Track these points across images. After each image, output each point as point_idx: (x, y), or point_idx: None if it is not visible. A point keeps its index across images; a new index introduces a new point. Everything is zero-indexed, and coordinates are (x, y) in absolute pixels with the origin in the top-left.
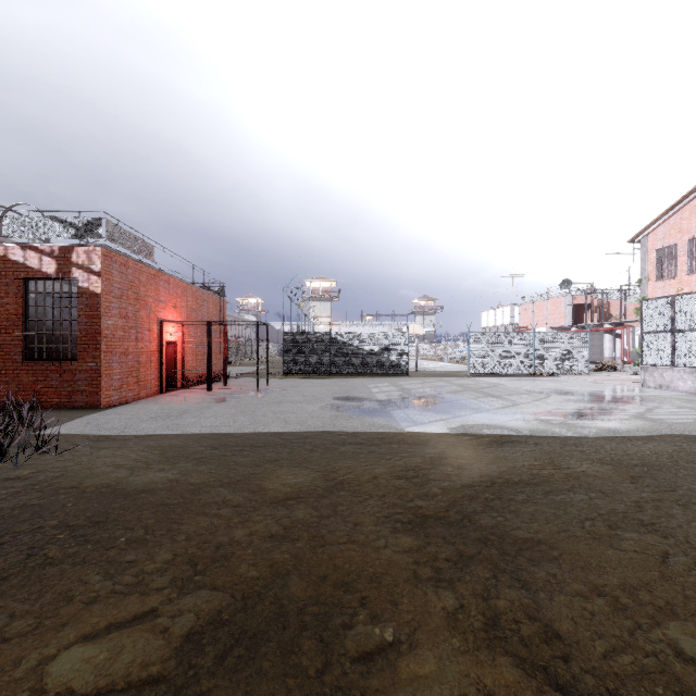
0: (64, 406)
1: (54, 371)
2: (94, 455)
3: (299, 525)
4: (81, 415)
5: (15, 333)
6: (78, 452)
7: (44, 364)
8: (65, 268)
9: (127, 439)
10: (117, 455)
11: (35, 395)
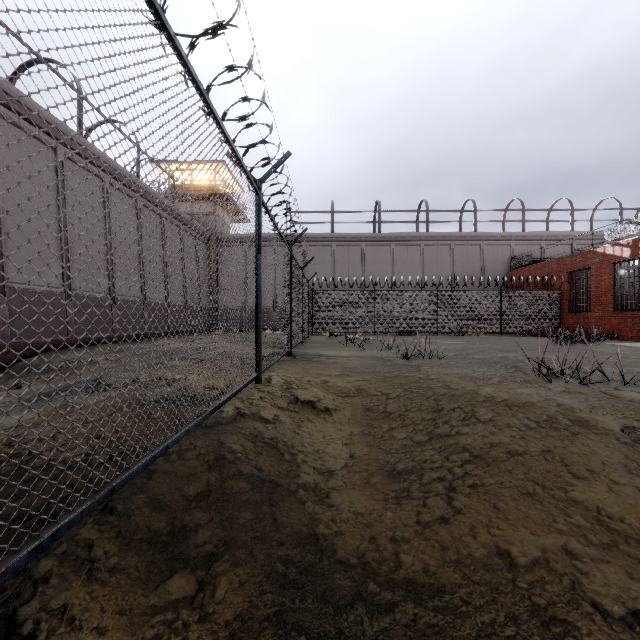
0: (634, 339)
1: (629, 317)
2: (606, 347)
3: (637, 361)
4: (635, 342)
5: (608, 295)
6: (602, 346)
7: (623, 313)
8: (635, 252)
9: (634, 347)
10: (616, 348)
11: (605, 326)
